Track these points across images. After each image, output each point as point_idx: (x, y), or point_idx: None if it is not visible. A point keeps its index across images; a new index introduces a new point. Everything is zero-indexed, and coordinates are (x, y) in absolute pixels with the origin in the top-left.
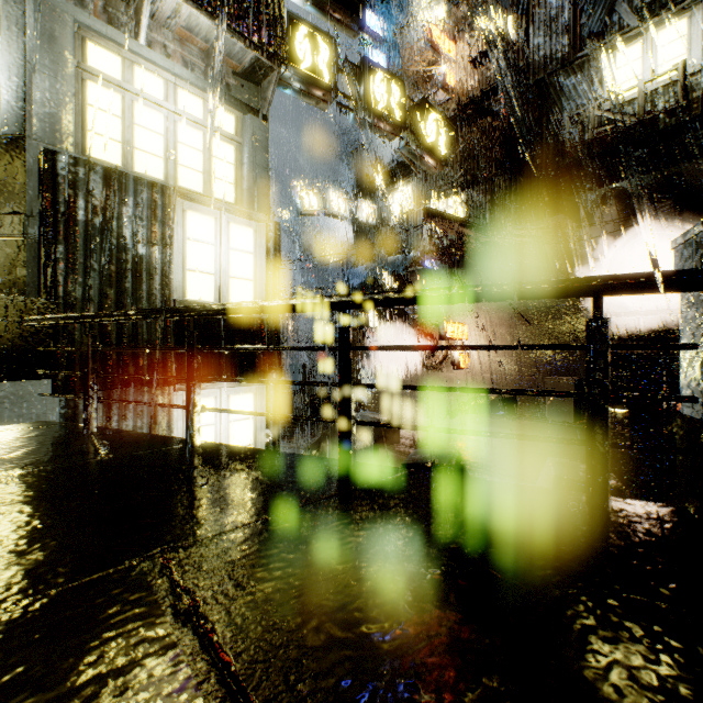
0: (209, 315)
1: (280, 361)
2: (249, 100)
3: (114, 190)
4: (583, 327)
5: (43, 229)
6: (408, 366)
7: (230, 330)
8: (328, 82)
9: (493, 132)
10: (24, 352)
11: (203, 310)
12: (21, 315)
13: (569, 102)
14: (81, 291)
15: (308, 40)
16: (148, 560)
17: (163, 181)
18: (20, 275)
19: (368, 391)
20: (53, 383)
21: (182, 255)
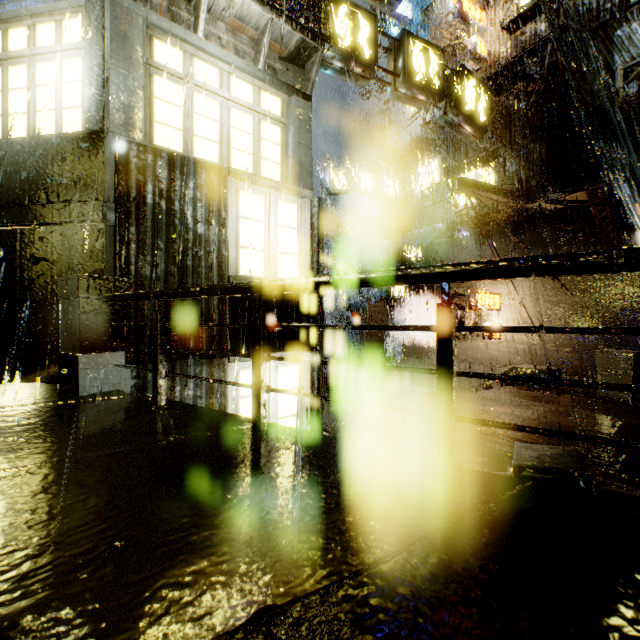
0: (276, 291)
1: (324, 334)
2: (294, 82)
3: (177, 174)
4: (638, 296)
5: (118, 213)
6: (434, 335)
7: (278, 303)
8: (368, 58)
9: (528, 97)
10: (103, 326)
11: (270, 285)
12: (100, 293)
13: (621, 54)
14: (150, 269)
15: (348, 18)
16: (250, 634)
17: (218, 165)
18: (99, 256)
19: (393, 359)
20: (126, 355)
21: (236, 233)
